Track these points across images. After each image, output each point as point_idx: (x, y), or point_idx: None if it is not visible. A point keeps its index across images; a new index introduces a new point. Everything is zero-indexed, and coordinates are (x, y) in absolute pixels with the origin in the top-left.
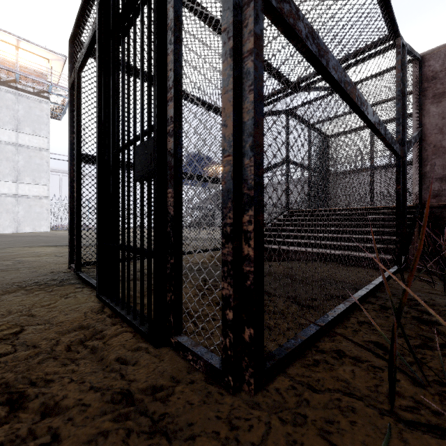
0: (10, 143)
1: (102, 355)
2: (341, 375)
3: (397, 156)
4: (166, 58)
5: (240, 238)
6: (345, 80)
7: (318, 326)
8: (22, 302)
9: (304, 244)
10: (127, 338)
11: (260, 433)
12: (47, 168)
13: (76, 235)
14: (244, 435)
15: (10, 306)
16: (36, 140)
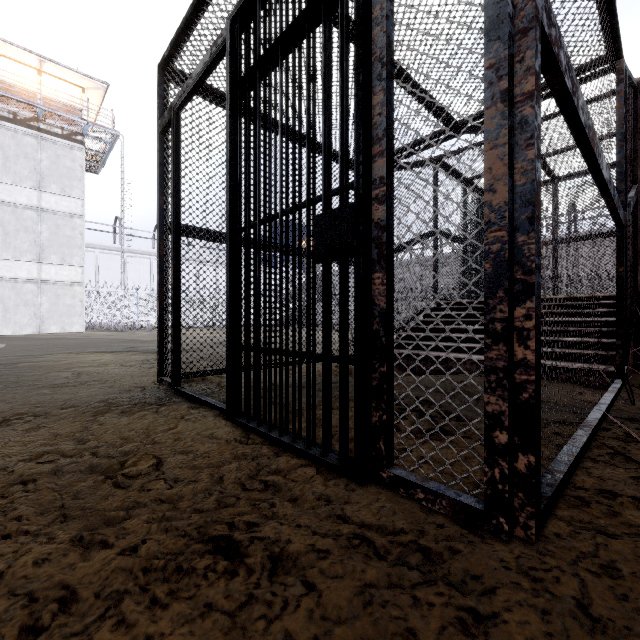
0: (29, 207)
1: (293, 493)
2: (632, 520)
3: (619, 225)
4: (371, 98)
5: (512, 338)
6: (588, 124)
7: (570, 457)
8: (131, 427)
9: (469, 350)
10: (311, 472)
11: (574, 585)
12: (80, 242)
13: (174, 337)
14: (555, 588)
15: (120, 431)
16: (66, 202)
